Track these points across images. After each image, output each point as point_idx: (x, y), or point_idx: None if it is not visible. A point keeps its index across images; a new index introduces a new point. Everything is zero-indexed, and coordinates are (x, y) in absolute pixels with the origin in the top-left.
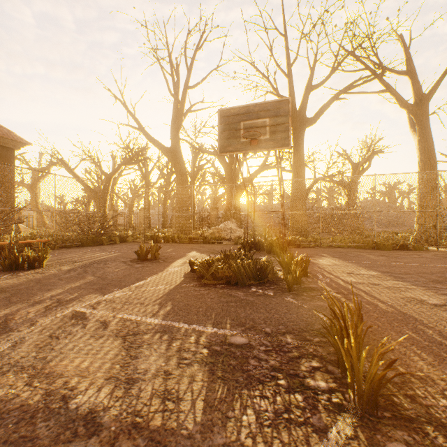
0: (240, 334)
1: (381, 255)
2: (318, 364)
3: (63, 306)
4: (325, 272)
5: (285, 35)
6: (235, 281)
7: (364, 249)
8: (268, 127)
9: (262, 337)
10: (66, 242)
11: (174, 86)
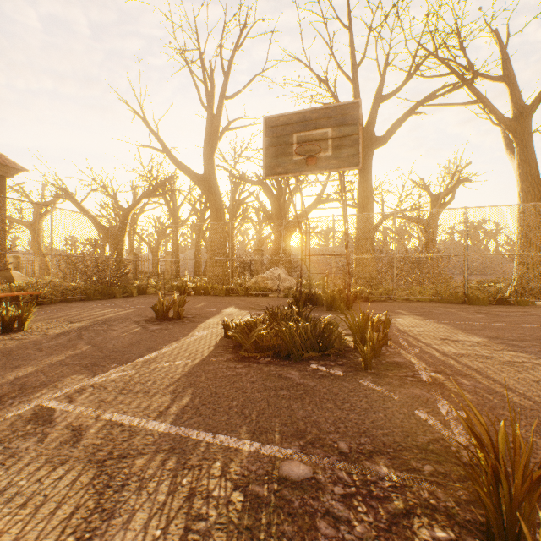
0: (298, 457)
1: (477, 313)
2: (445, 532)
3: (25, 398)
4: (410, 338)
5: (349, 28)
6: (286, 352)
7: (452, 304)
8: (330, 140)
9: (336, 463)
10: (66, 295)
11: (208, 97)
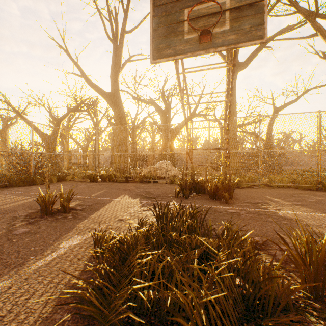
0: None
1: None
2: None
3: None
4: None
5: None
6: None
7: (310, 190)
8: (228, 12)
9: None
10: None
11: (113, 33)
